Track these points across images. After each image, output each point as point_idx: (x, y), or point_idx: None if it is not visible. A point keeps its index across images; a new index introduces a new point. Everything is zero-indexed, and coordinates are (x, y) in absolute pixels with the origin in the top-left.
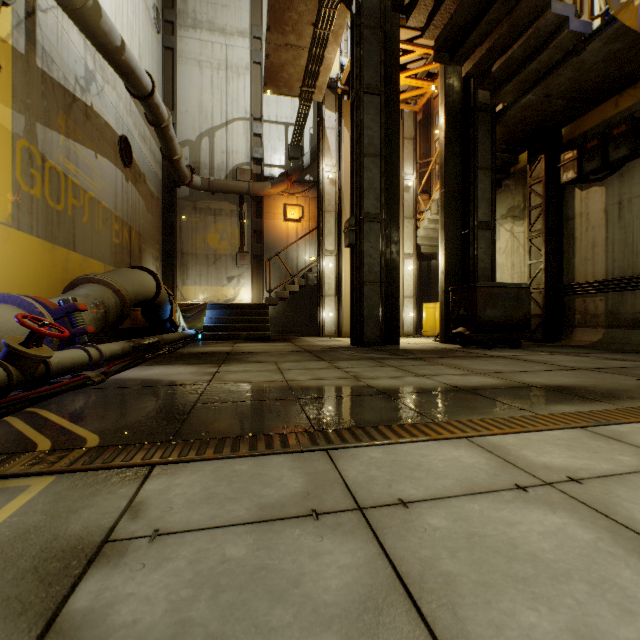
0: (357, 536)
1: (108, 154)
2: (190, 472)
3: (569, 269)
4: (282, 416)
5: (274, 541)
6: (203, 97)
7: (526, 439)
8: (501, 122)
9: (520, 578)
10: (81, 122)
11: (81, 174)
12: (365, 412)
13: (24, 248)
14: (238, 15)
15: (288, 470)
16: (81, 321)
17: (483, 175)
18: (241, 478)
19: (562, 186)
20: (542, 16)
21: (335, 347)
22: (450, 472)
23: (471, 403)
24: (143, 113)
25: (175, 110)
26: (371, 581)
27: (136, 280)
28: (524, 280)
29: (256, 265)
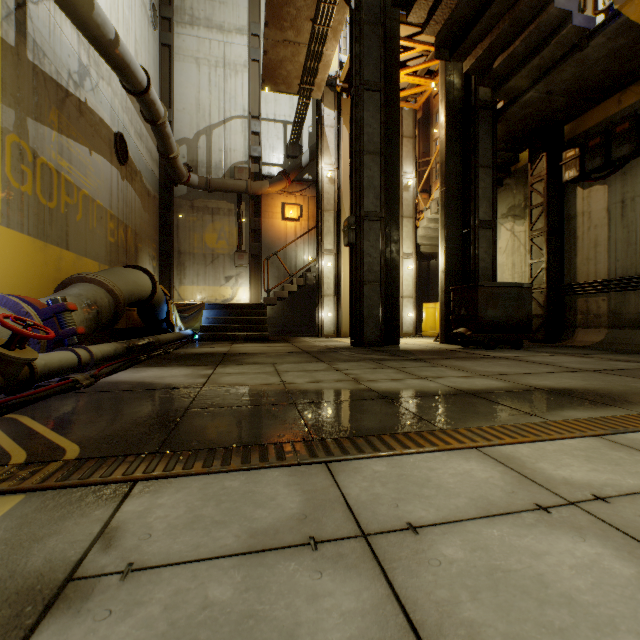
0: (362, 571)
1: (103, 151)
2: (175, 489)
3: (571, 269)
4: (278, 423)
5: (265, 578)
6: (200, 95)
7: (541, 449)
8: (502, 120)
9: (557, 629)
10: (74, 118)
11: (74, 171)
12: (367, 418)
13: (14, 246)
14: (236, 12)
15: (283, 487)
16: (71, 321)
17: (484, 173)
18: (231, 497)
19: (564, 185)
20: (545, 11)
21: (334, 348)
22: (462, 489)
23: (478, 408)
24: (139, 110)
25: (172, 108)
26: (380, 634)
27: (131, 279)
28: (525, 280)
29: (254, 265)
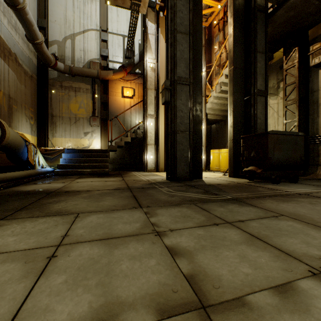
0: None
1: None
2: None
3: (314, 126)
4: None
5: None
6: (67, 13)
7: None
8: (271, 21)
9: None
10: None
11: None
12: None
13: None
14: None
15: None
16: None
17: (260, 57)
18: None
19: (308, 70)
20: None
21: (154, 182)
22: None
23: None
24: None
25: (46, 18)
26: None
27: None
28: None
29: (103, 125)
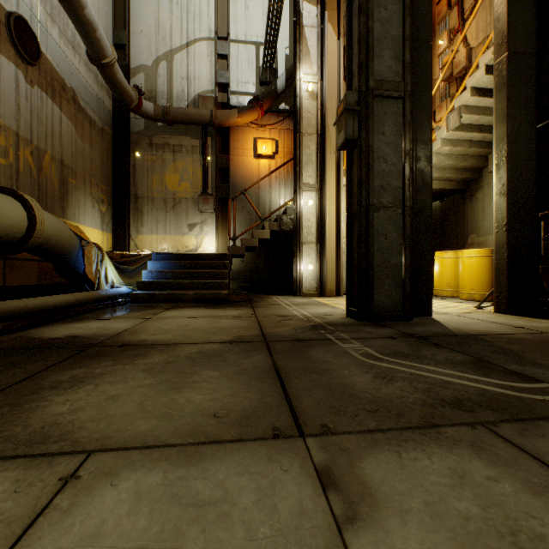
0: None
1: None
2: None
3: None
4: None
5: None
6: (160, 15)
7: None
8: None
9: None
10: None
11: None
12: None
13: None
14: None
15: None
16: None
17: None
18: None
19: None
20: None
21: (321, 324)
22: None
23: None
24: None
25: (127, 29)
26: None
27: None
28: None
29: (221, 210)
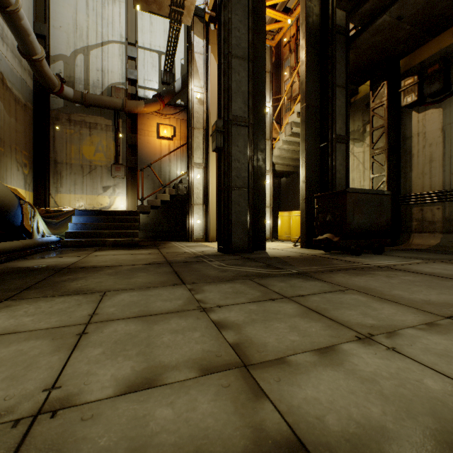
0: None
1: None
2: None
3: (407, 182)
4: None
5: None
6: (78, 16)
7: None
8: (353, 47)
9: None
10: None
11: None
12: None
13: None
14: None
15: None
16: None
17: (339, 92)
18: None
19: (400, 110)
20: None
21: (202, 255)
22: None
23: None
24: None
25: (47, 23)
26: None
27: None
28: None
29: (131, 176)
